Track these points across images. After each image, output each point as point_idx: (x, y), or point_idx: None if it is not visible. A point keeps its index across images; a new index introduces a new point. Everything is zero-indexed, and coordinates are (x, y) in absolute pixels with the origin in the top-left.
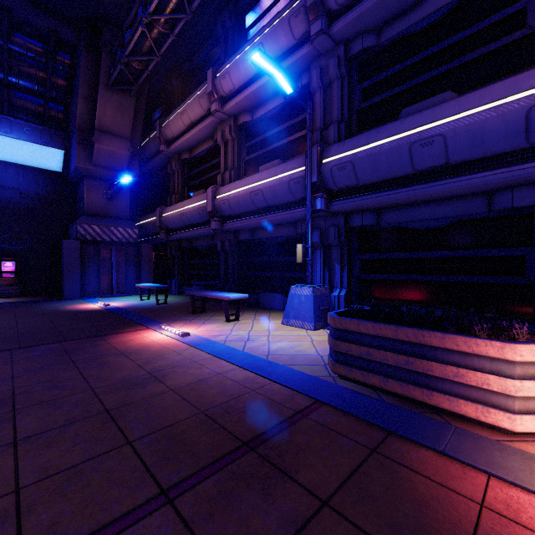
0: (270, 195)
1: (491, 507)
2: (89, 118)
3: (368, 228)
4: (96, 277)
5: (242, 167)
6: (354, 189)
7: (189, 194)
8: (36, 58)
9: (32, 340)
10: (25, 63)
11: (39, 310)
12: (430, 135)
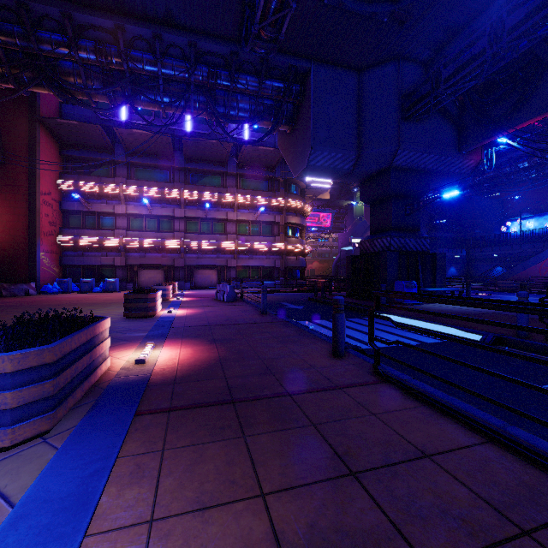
0: None
1: (176, 366)
2: None
3: None
4: None
5: None
6: None
7: None
8: None
9: None
10: None
11: None
12: None
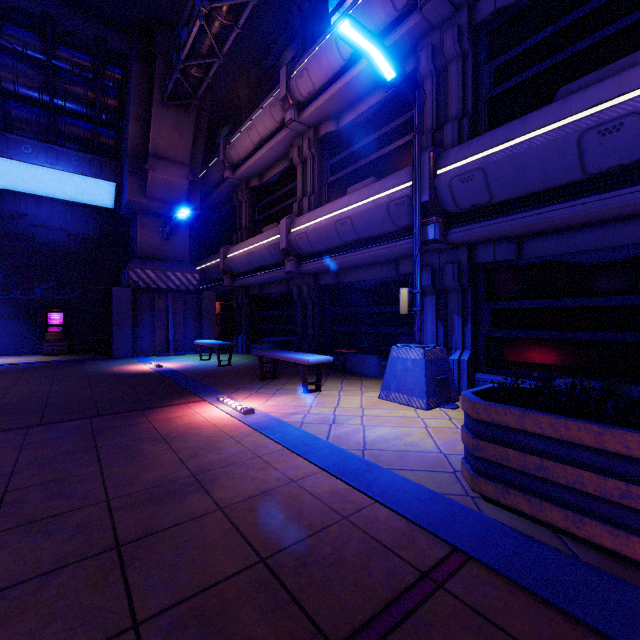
0: (362, 223)
1: None
2: (142, 142)
3: (503, 265)
4: (150, 332)
5: (324, 191)
6: (483, 209)
7: (259, 229)
8: (83, 74)
9: (58, 414)
10: (72, 81)
11: (82, 372)
12: (615, 115)
